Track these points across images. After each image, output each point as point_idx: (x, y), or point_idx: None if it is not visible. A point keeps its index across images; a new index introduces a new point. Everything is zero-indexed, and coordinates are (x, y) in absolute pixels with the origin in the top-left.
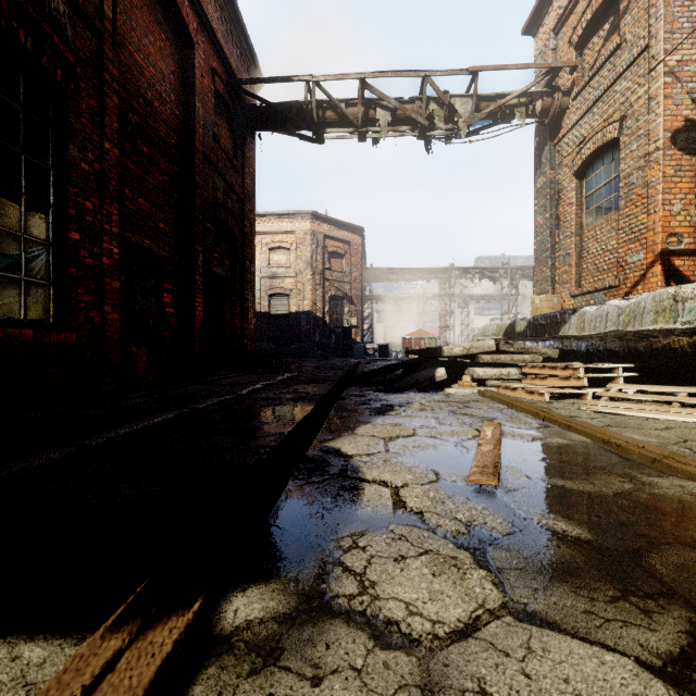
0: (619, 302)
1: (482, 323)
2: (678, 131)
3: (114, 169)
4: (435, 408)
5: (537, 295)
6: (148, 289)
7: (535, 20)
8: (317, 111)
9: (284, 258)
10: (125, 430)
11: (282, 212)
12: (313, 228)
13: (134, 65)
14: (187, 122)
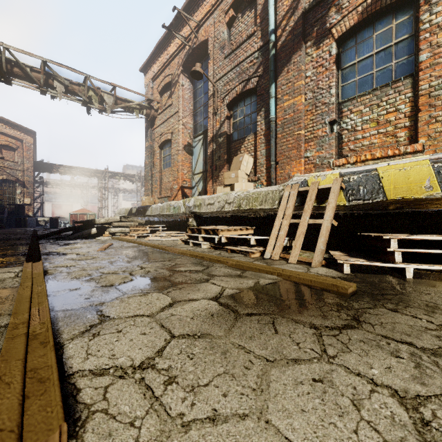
0: (160, 204)
1: (127, 205)
2: (186, 145)
3: None
4: (90, 242)
5: (146, 196)
6: None
7: (145, 68)
8: (5, 64)
9: None
10: None
11: None
12: None
13: None
14: None
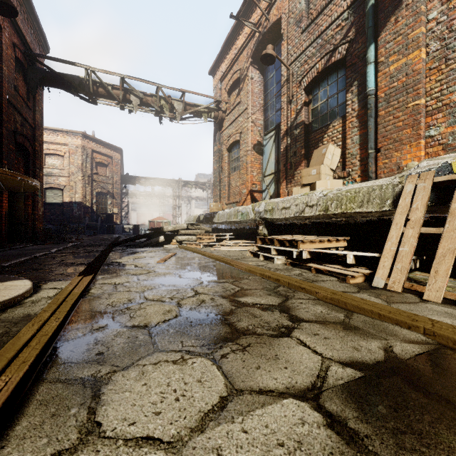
0: (227, 210)
1: (199, 213)
2: (255, 144)
3: None
4: (156, 251)
5: (214, 202)
6: None
7: (213, 70)
8: (92, 86)
9: (58, 162)
10: (13, 262)
11: (57, 129)
12: (84, 144)
13: None
14: None
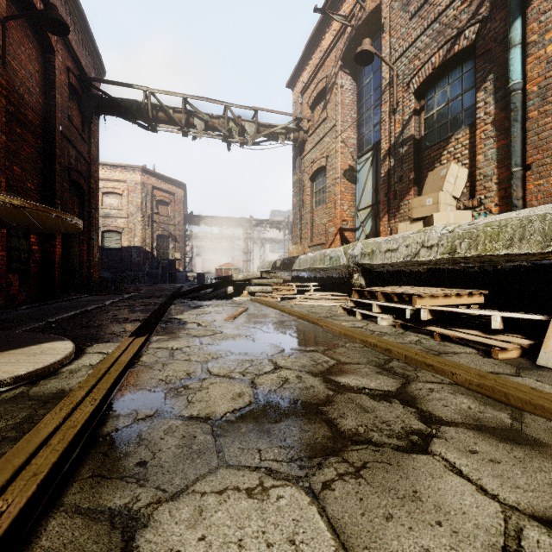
0: (311, 254)
1: (274, 258)
2: (346, 170)
3: (3, 150)
4: (224, 305)
5: (294, 244)
6: (20, 232)
7: (292, 82)
8: (151, 111)
9: (116, 201)
10: (61, 316)
11: (115, 164)
12: (143, 180)
13: (11, 70)
14: (48, 108)
